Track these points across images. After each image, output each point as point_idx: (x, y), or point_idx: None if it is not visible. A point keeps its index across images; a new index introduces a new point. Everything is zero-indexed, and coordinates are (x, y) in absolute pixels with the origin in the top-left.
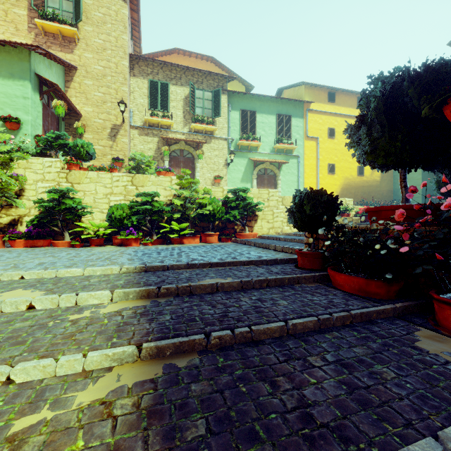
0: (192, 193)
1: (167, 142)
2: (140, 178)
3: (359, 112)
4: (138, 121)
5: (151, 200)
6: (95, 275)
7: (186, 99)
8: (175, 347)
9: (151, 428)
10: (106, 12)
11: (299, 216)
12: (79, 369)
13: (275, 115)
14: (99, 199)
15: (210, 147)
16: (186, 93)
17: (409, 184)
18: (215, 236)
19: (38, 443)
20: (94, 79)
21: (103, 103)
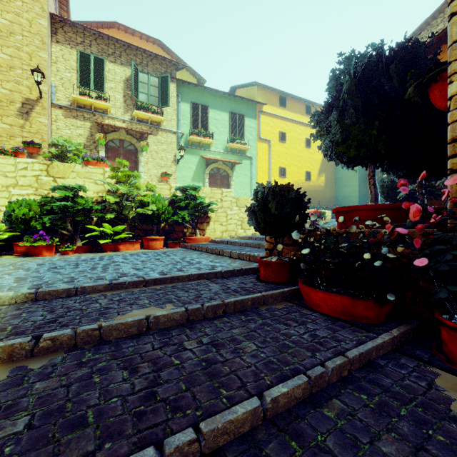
0: (131, 188)
1: (102, 129)
2: (60, 167)
3: (307, 119)
4: (63, 99)
5: (72, 195)
6: None
7: (127, 81)
8: None
9: None
10: None
11: (262, 216)
12: None
13: (228, 112)
14: None
15: (156, 140)
16: (127, 74)
17: (348, 190)
18: (160, 241)
19: None
20: None
21: (9, 68)
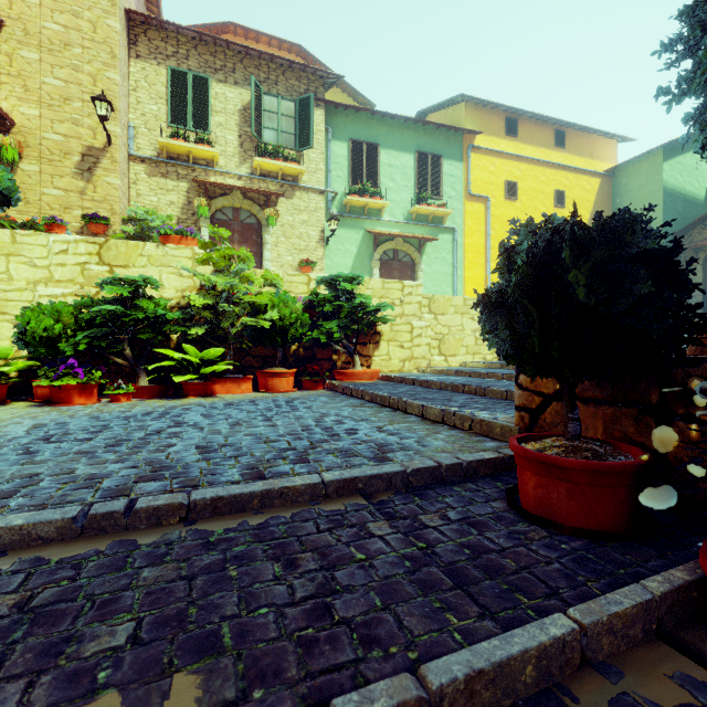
0: (232, 280)
1: (205, 191)
2: (120, 248)
3: (558, 156)
4: (146, 148)
5: (128, 294)
6: None
7: (245, 112)
8: None
9: None
10: None
11: (535, 317)
12: None
13: (414, 153)
14: (7, 292)
15: (292, 206)
16: (245, 100)
17: None
18: (287, 377)
19: None
20: (42, 49)
21: (63, 100)
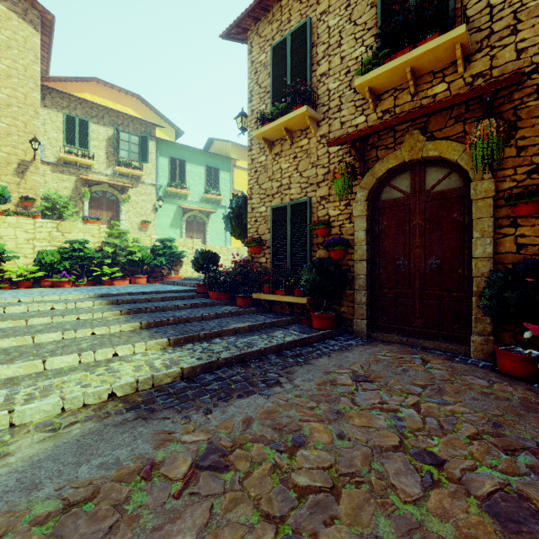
0: (123, 242)
1: (87, 183)
2: (66, 225)
3: None
4: (51, 156)
5: (83, 247)
6: (69, 299)
7: (110, 140)
8: (134, 311)
9: (134, 319)
10: (11, 36)
11: (197, 265)
12: (101, 317)
13: (204, 166)
14: (22, 245)
15: (137, 191)
16: (110, 134)
17: None
18: (144, 278)
19: (105, 321)
20: None
21: (7, 135)
